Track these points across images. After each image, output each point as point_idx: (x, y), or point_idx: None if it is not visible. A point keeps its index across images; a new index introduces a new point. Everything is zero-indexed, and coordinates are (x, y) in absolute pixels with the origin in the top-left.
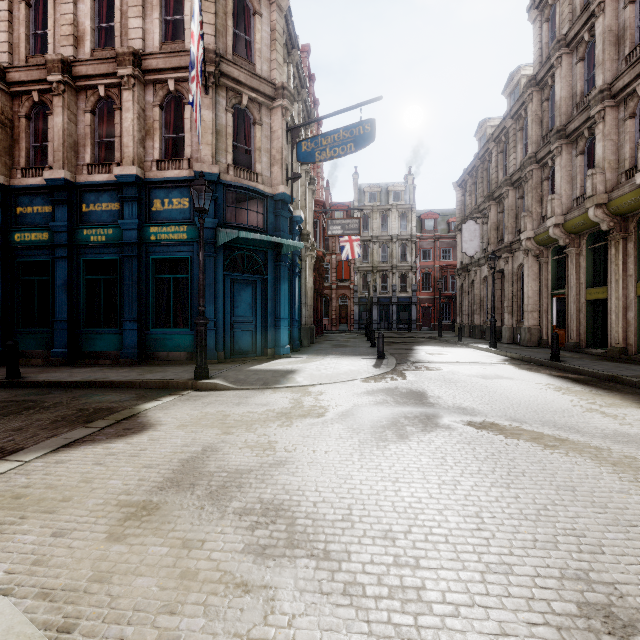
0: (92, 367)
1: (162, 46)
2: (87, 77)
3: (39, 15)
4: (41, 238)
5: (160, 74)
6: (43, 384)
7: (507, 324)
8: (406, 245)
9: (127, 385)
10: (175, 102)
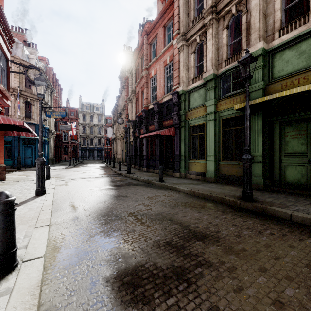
0: None
1: None
2: None
3: None
4: None
5: None
6: None
7: (117, 157)
8: (100, 128)
9: None
10: None
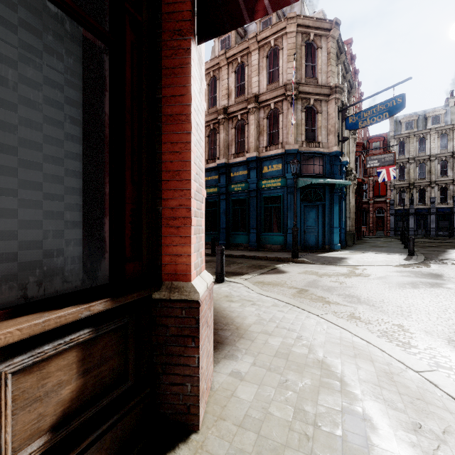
0: (237, 250)
1: (267, 87)
2: (233, 112)
3: (212, 88)
4: (214, 191)
5: (267, 102)
6: (226, 256)
7: None
8: (446, 161)
9: (261, 258)
10: (273, 113)
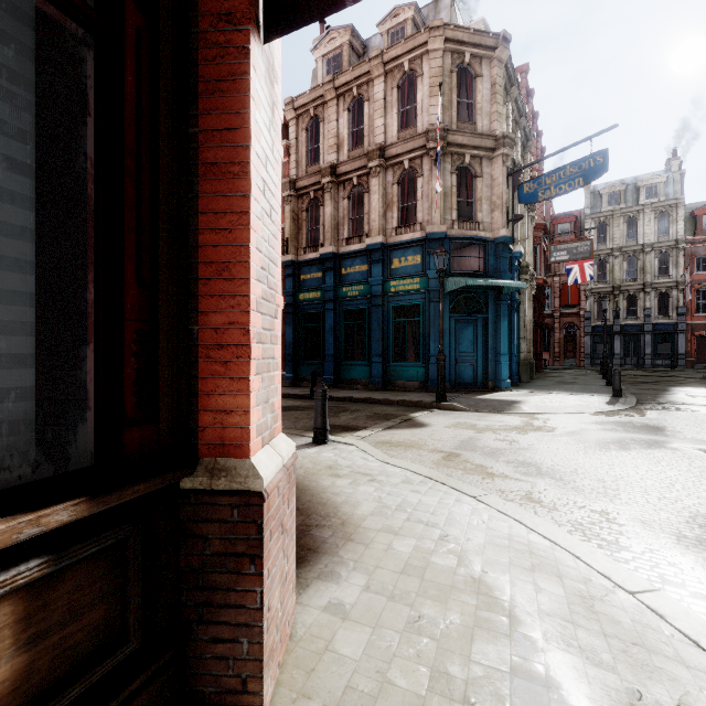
0: (352, 390)
1: (399, 134)
2: (346, 173)
3: (313, 135)
4: (316, 296)
5: (398, 158)
6: (335, 399)
7: None
8: (667, 254)
9: (388, 403)
10: (408, 176)
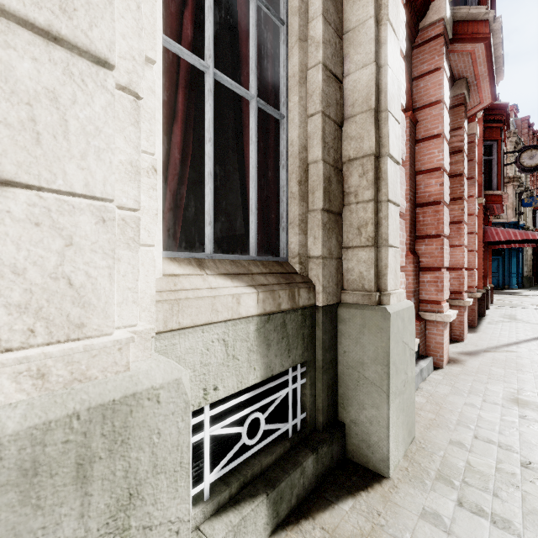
0: None
1: None
2: None
3: None
4: None
5: None
6: None
7: None
8: None
9: None
10: None
